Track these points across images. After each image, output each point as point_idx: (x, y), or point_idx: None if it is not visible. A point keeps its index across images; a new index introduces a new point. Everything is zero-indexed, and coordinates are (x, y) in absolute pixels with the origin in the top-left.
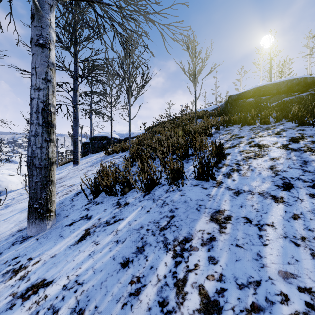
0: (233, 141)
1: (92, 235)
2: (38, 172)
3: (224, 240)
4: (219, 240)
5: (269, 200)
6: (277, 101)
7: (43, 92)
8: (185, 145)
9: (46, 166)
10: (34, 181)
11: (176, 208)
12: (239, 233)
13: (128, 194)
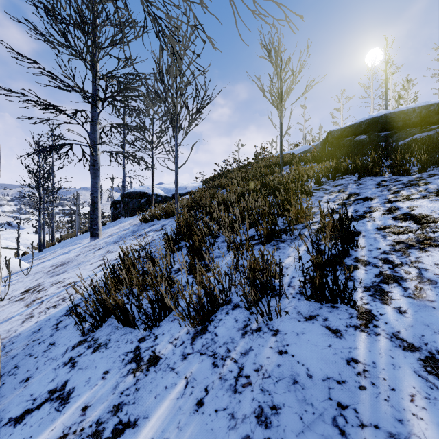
0: (355, 206)
1: None
2: None
3: None
4: None
5: None
6: (405, 138)
7: None
8: (270, 213)
9: None
10: None
11: (275, 407)
12: None
13: (161, 326)
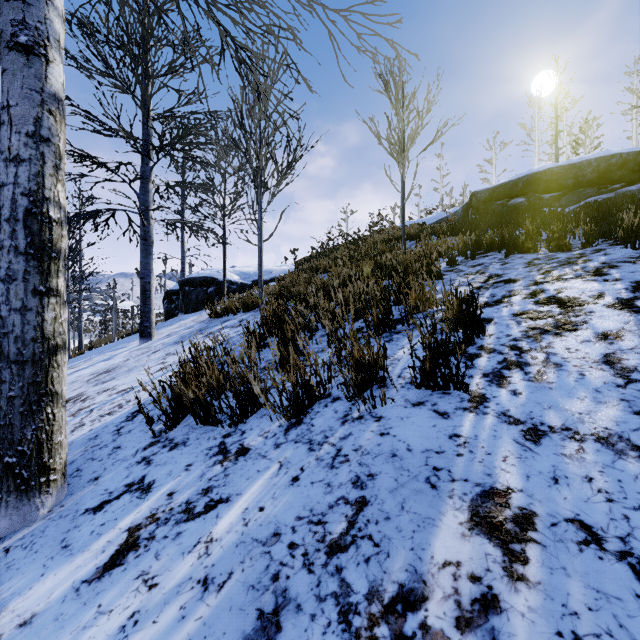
0: (493, 290)
1: (143, 549)
2: (15, 373)
3: (529, 614)
4: (514, 611)
5: (636, 463)
6: (577, 202)
7: (29, 169)
8: (383, 299)
9: (36, 356)
10: (5, 396)
11: (372, 475)
12: (574, 584)
13: (248, 422)
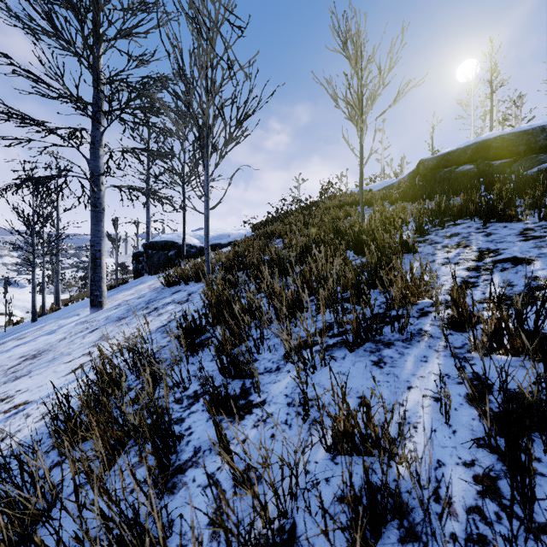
0: (503, 274)
1: None
2: None
3: None
4: None
5: None
6: (529, 168)
7: None
8: (357, 285)
9: None
10: None
11: None
12: None
13: None
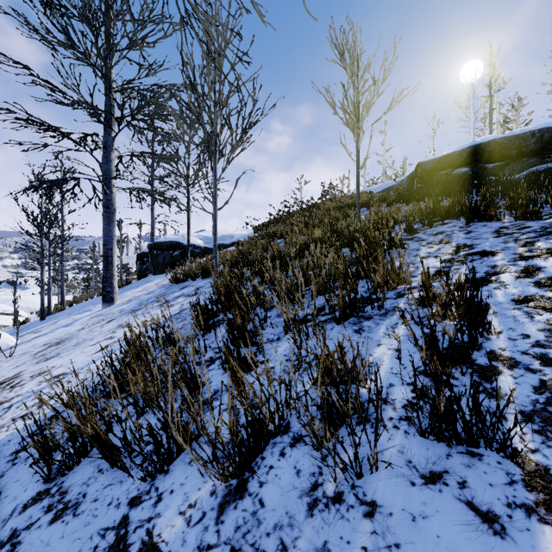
0: (470, 264)
1: None
2: None
3: None
4: None
5: None
6: (521, 171)
7: None
8: (347, 274)
9: None
10: None
11: None
12: None
13: (170, 473)
